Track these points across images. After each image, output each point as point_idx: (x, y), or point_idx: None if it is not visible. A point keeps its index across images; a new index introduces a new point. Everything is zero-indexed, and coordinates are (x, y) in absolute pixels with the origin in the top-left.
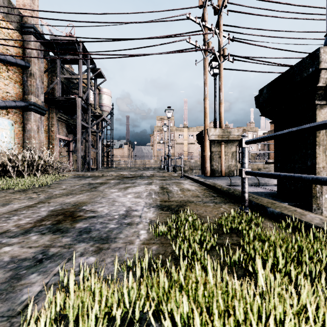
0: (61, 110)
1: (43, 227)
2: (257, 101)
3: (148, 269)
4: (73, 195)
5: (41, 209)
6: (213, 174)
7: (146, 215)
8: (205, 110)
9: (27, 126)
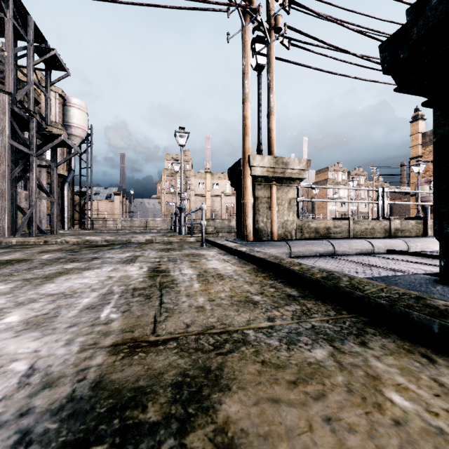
0: None
1: None
2: (389, 52)
3: None
4: None
5: None
6: (259, 237)
7: None
8: (244, 122)
9: None
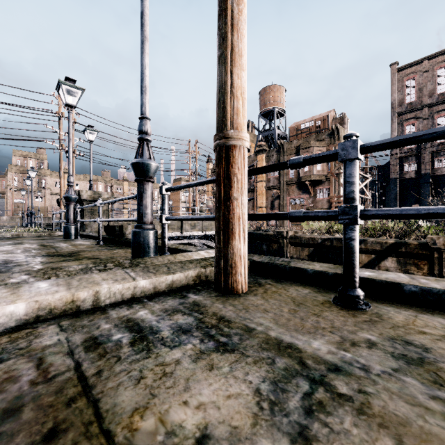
0: None
1: None
2: None
3: None
4: None
5: None
6: None
7: None
8: (60, 186)
9: None
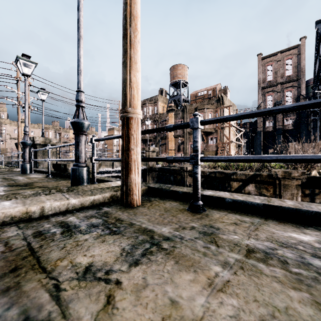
0: None
1: None
2: None
3: None
4: None
5: None
6: None
7: None
8: (18, 133)
9: None
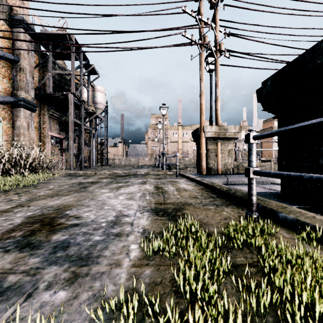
0: (53, 106)
1: (11, 240)
2: (259, 94)
3: (139, 313)
4: (59, 196)
5: (16, 214)
6: (209, 172)
7: (139, 222)
8: (201, 107)
9: (16, 123)
